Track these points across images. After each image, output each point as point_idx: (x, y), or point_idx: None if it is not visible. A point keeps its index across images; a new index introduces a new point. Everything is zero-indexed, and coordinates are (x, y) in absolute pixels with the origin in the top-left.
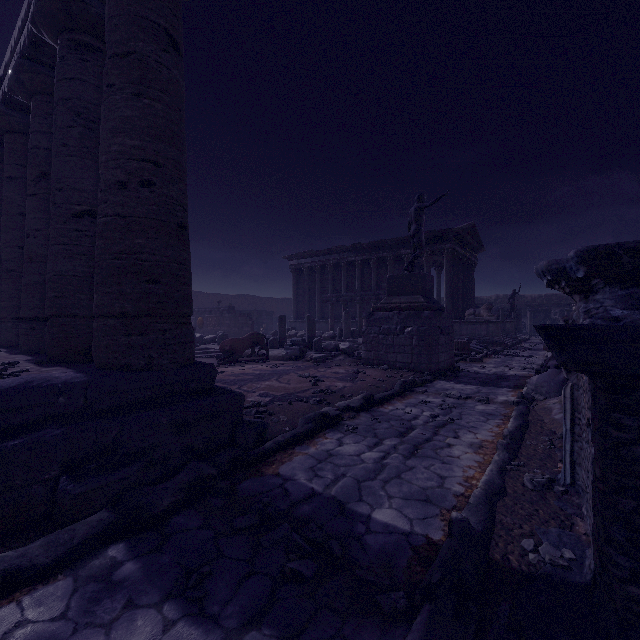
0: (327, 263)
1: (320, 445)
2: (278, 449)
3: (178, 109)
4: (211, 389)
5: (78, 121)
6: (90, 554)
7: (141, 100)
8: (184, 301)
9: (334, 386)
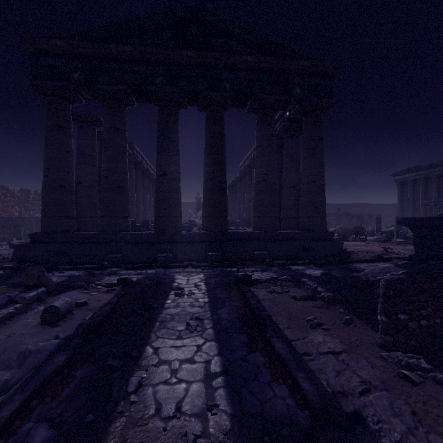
0: (430, 175)
1: (374, 264)
2: (356, 261)
3: (322, 157)
4: (332, 239)
5: (290, 159)
6: (306, 265)
7: (312, 159)
8: (324, 213)
9: (397, 251)
